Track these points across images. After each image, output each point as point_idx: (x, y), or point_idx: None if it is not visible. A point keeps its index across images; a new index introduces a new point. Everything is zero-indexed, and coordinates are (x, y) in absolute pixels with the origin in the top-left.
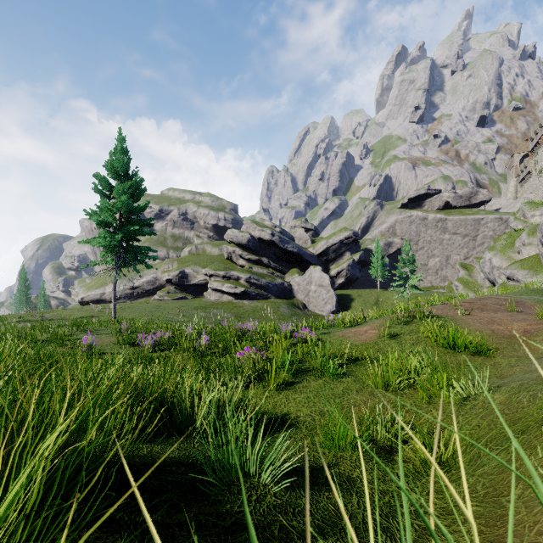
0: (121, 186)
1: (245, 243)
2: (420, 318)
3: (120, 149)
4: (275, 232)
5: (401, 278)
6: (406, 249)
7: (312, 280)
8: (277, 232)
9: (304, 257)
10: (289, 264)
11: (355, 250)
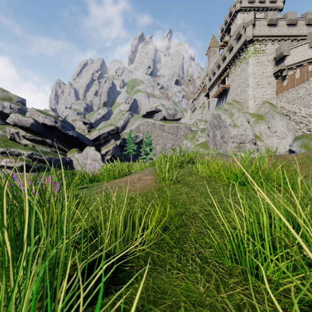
0: None
1: (29, 126)
2: (185, 163)
3: None
4: (58, 120)
5: (145, 154)
6: (147, 136)
7: (88, 156)
8: (60, 121)
9: (82, 140)
10: (70, 145)
11: (117, 138)
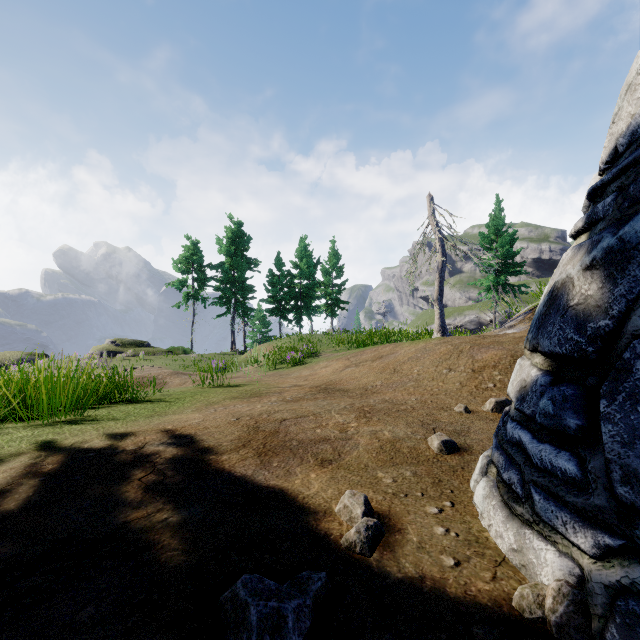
0: (495, 238)
1: None
2: None
3: (497, 211)
4: None
5: None
6: None
7: None
8: None
9: None
10: None
11: None
